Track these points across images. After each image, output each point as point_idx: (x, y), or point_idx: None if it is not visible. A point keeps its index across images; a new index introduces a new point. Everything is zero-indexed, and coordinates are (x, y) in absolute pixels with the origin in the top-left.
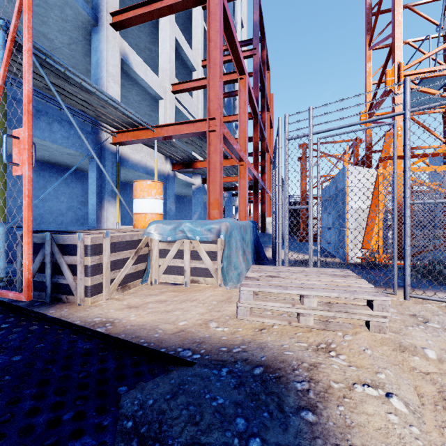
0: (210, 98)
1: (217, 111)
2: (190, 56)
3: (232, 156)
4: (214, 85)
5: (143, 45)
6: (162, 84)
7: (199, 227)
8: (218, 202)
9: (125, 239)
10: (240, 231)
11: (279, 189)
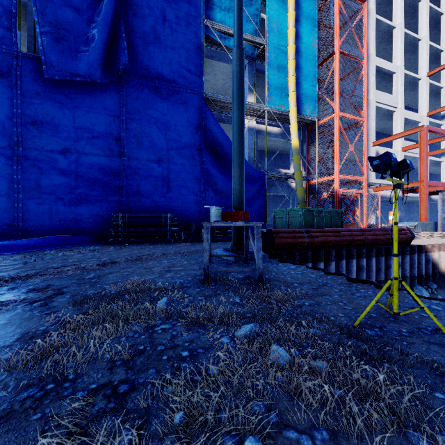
0: (421, 172)
1: (424, 177)
2: (415, 118)
3: (441, 187)
4: (423, 166)
5: (381, 123)
6: (395, 150)
7: (409, 223)
8: (425, 214)
9: (389, 226)
10: (423, 224)
11: (439, 213)
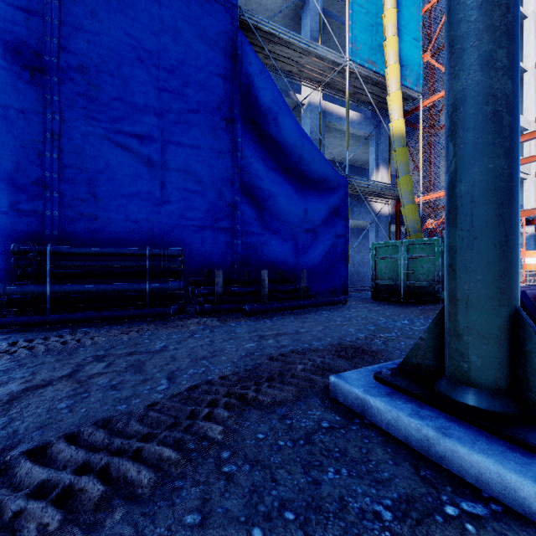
0: None
1: None
2: (523, 123)
3: None
4: None
5: None
6: None
7: None
8: None
9: (530, 273)
10: None
11: None
